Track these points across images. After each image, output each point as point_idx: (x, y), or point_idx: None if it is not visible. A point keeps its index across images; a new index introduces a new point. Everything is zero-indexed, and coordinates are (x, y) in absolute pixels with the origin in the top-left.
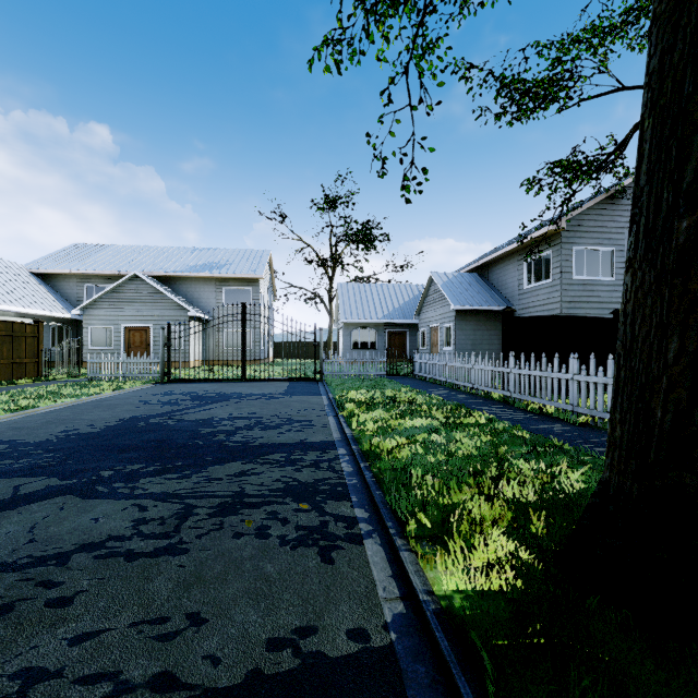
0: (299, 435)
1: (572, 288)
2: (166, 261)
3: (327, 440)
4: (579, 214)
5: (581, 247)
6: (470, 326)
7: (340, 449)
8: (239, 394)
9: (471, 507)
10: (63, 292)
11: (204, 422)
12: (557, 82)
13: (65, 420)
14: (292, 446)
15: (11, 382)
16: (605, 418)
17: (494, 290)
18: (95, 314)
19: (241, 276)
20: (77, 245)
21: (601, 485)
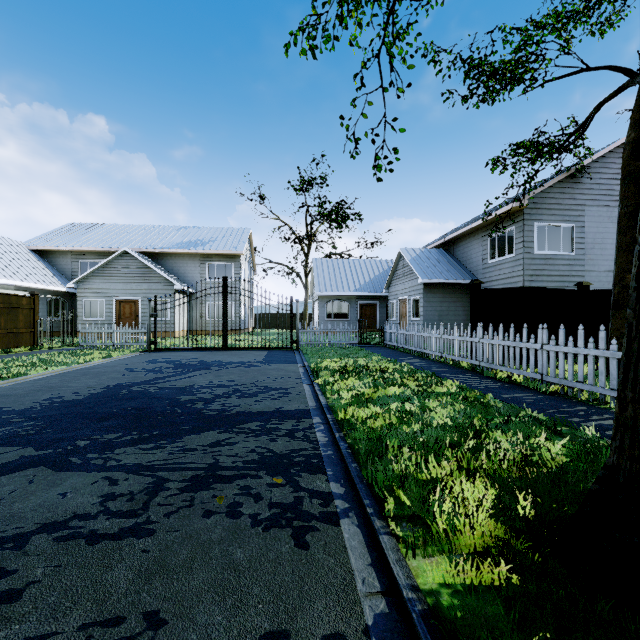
0: (275, 403)
1: (534, 262)
2: (154, 238)
3: (302, 408)
4: (541, 192)
5: (543, 223)
6: (437, 298)
7: (315, 418)
8: (220, 362)
9: (452, 484)
10: (60, 268)
11: (184, 390)
12: (523, 64)
13: (53, 387)
14: (268, 415)
15: (8, 350)
16: (576, 387)
17: (459, 265)
18: (88, 288)
19: (223, 252)
20: (73, 224)
21: (607, 470)
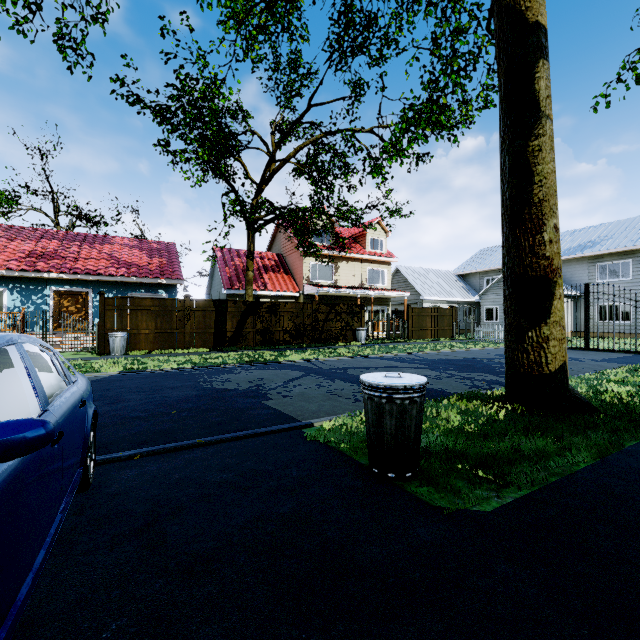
0: None
1: None
2: None
3: None
4: None
5: None
6: None
7: None
8: None
9: None
10: (472, 285)
11: (500, 363)
12: None
13: (446, 355)
14: None
15: (439, 339)
16: None
17: None
18: (487, 298)
19: (615, 250)
20: (483, 250)
21: None
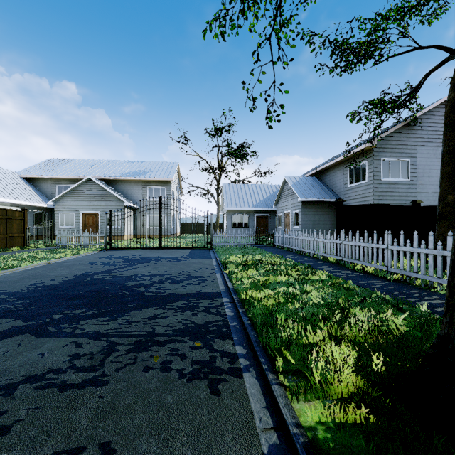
0: (196, 287)
1: (380, 186)
2: (110, 169)
3: (215, 291)
4: (386, 136)
5: (387, 158)
6: (311, 212)
7: (225, 298)
8: (156, 257)
9: (325, 348)
10: (42, 190)
11: (131, 278)
12: (373, 44)
13: (37, 276)
14: (191, 296)
15: (5, 249)
16: (412, 276)
17: (327, 188)
18: (63, 204)
19: (159, 179)
20: (52, 159)
21: (439, 339)
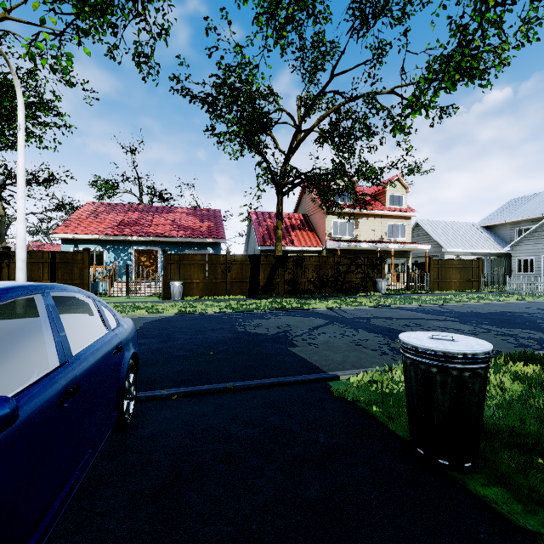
0: None
1: None
2: None
3: None
4: None
5: None
6: None
7: None
8: None
9: None
10: (500, 236)
11: None
12: None
13: (475, 308)
14: None
15: (464, 291)
16: None
17: None
18: (520, 249)
19: None
20: (513, 200)
21: None
